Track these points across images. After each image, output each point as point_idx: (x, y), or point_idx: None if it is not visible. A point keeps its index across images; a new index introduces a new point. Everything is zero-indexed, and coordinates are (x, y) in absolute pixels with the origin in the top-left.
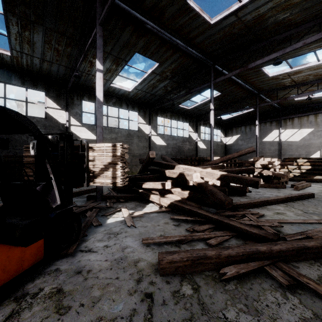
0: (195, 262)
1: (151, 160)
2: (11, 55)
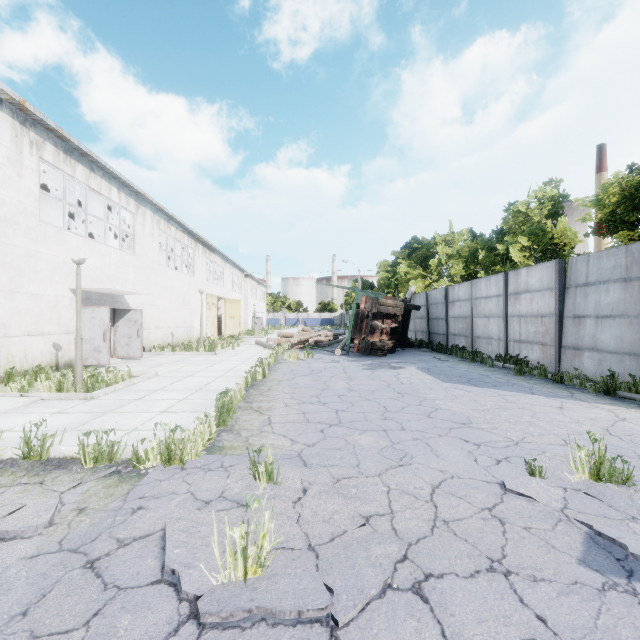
0: None
1: None
2: None
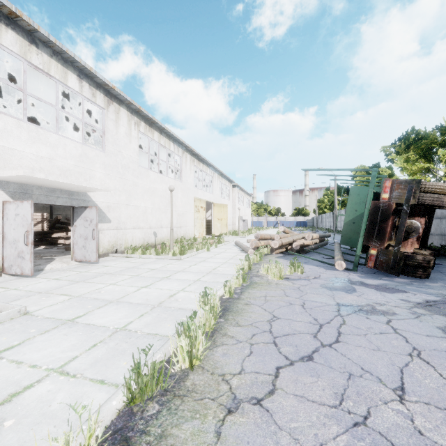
0: None
1: (58, 220)
2: None
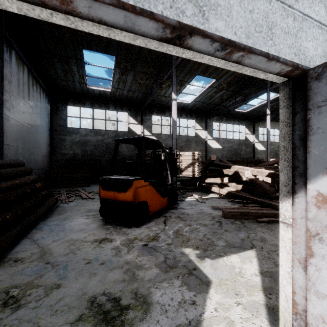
0: (243, 213)
1: (212, 162)
2: (111, 91)
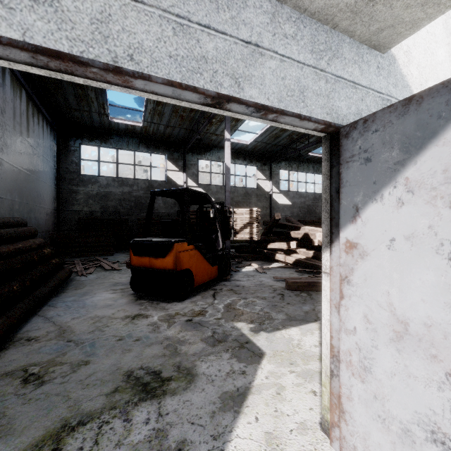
0: (311, 284)
1: (276, 221)
2: (142, 126)
